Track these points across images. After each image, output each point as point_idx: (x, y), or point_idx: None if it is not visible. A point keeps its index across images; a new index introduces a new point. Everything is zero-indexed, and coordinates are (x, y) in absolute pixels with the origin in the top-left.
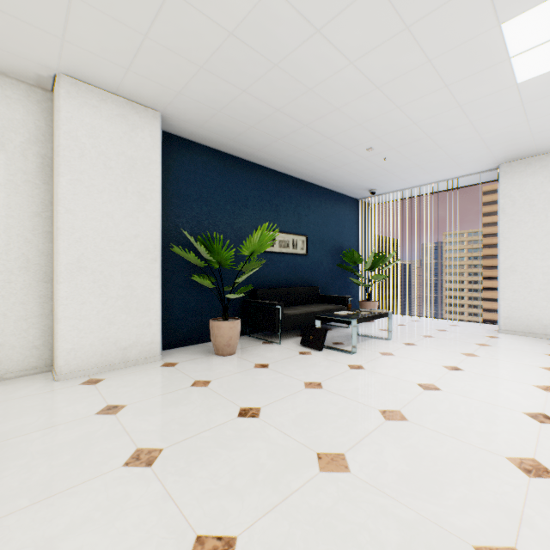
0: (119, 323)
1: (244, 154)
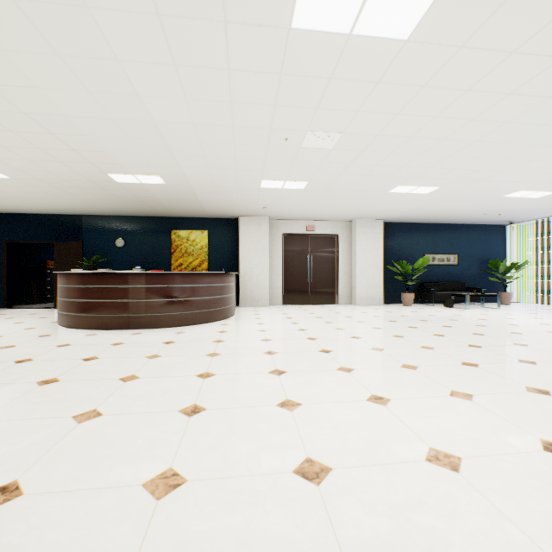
0: (370, 291)
1: (416, 222)
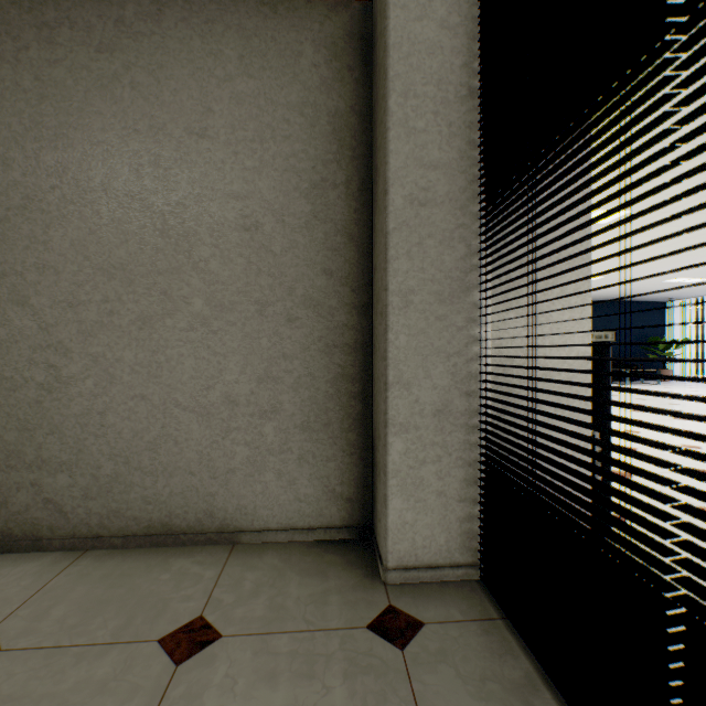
0: None
1: None
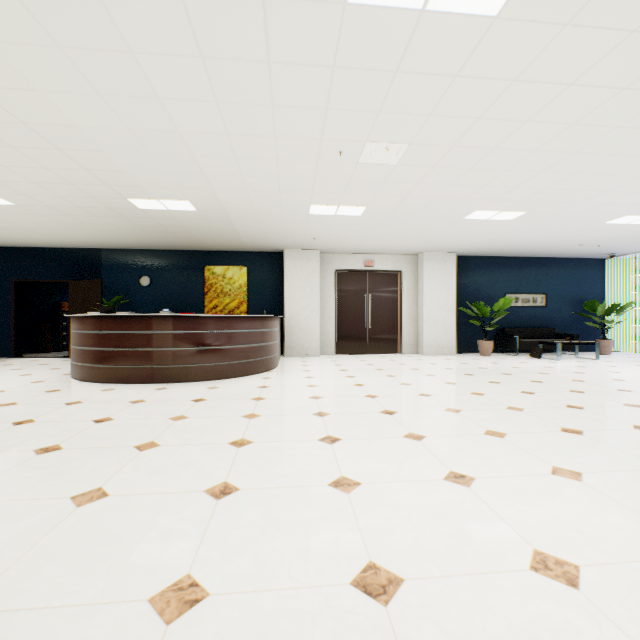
0: (440, 338)
1: (496, 255)
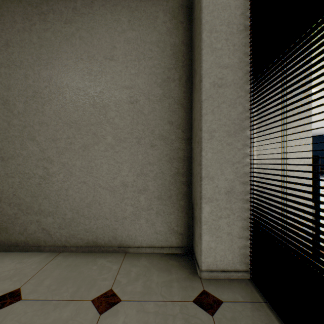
0: None
1: None
